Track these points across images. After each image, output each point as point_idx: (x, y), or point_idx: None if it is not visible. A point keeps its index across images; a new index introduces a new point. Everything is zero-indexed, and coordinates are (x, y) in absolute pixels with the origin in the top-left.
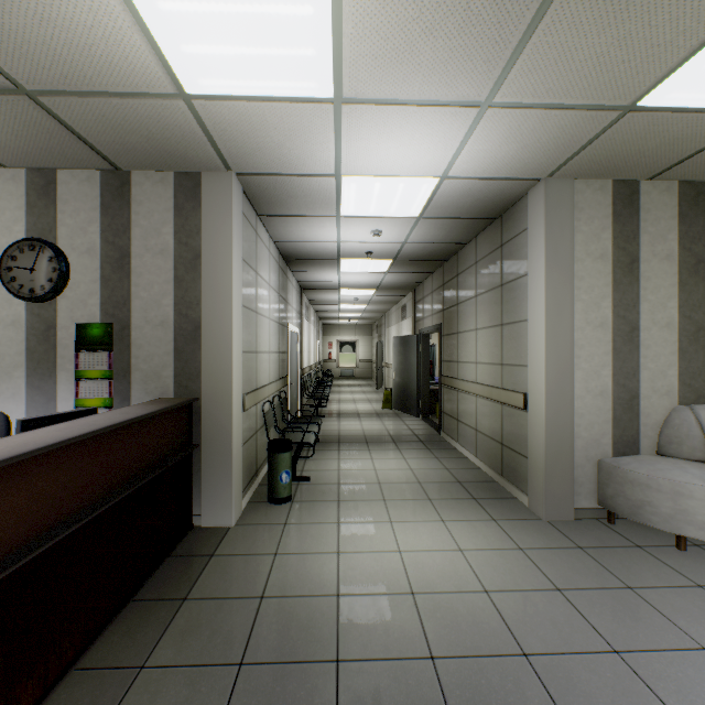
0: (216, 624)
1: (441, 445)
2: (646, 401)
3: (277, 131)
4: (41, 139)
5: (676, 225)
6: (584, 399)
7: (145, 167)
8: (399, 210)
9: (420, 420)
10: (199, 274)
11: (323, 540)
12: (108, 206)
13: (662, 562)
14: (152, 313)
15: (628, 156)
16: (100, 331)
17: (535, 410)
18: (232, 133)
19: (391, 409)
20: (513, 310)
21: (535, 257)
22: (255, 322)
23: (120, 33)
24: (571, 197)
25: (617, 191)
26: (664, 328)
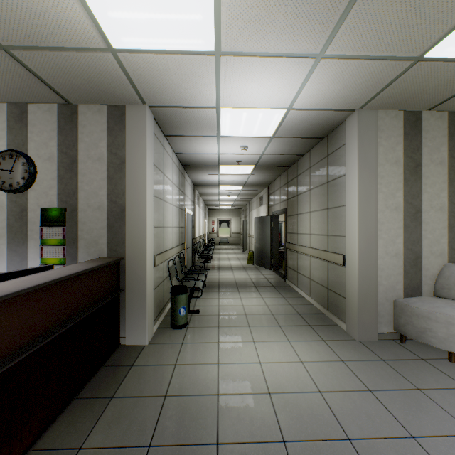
0: (133, 415)
1: (286, 289)
2: (426, 260)
3: (176, 76)
4: (15, 81)
5: (447, 141)
6: (384, 258)
7: (88, 102)
8: (259, 132)
9: (272, 271)
10: (124, 174)
11: (208, 354)
12: (62, 128)
13: (440, 370)
14: (92, 200)
15: (415, 94)
16: (57, 212)
17: (351, 266)
18: (146, 77)
19: (253, 264)
20: (336, 198)
21: (351, 163)
22: (162, 207)
23: (65, 3)
24: (375, 122)
25: (406, 118)
26: (438, 211)
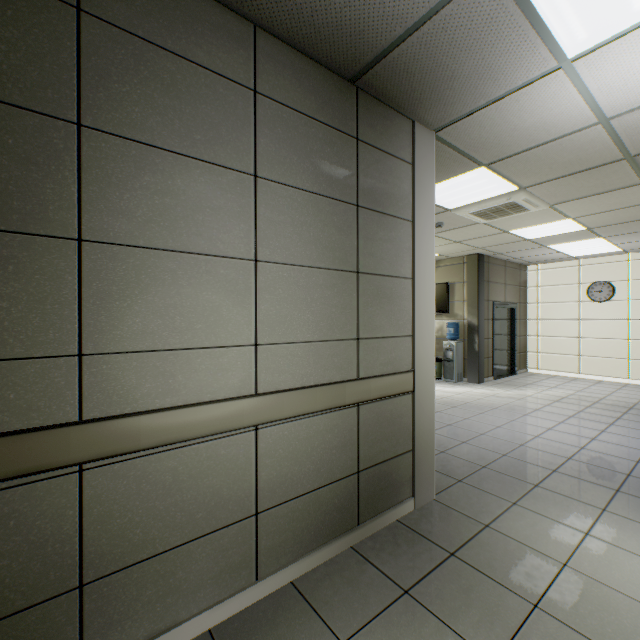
0: None
1: None
2: None
3: None
4: None
5: None
6: None
7: None
8: None
9: None
10: None
11: None
12: None
13: None
14: None
15: None
16: None
17: (427, 384)
18: None
19: None
20: (386, 257)
21: (427, 210)
22: None
23: None
24: None
25: None
26: None
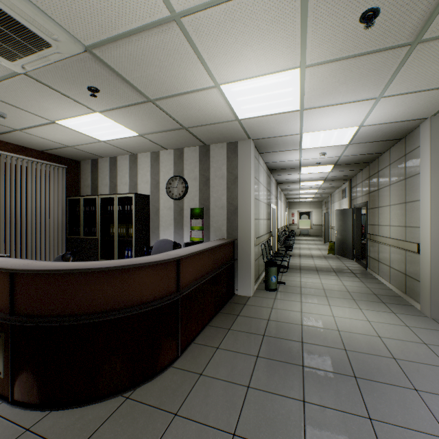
0: (252, 323)
1: (366, 276)
2: None
3: (273, 123)
4: (183, 140)
5: None
6: None
7: (216, 143)
8: (335, 143)
9: (353, 261)
10: (237, 185)
11: (293, 306)
12: (201, 160)
13: None
14: (218, 203)
15: None
16: (199, 210)
17: (424, 253)
18: (254, 127)
19: (334, 254)
20: (412, 194)
21: (424, 163)
22: (258, 205)
23: (221, 108)
24: None
25: None
26: None
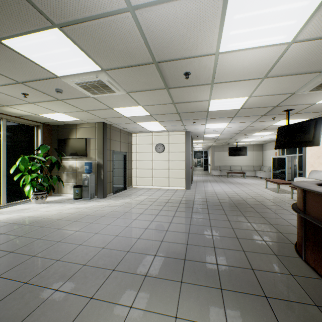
0: None
1: None
2: None
3: None
4: None
5: None
6: None
7: None
8: None
9: None
10: None
11: None
12: None
13: (2, 300)
14: None
15: None
16: None
17: None
18: None
19: None
20: None
21: None
22: None
23: None
24: None
25: None
26: None
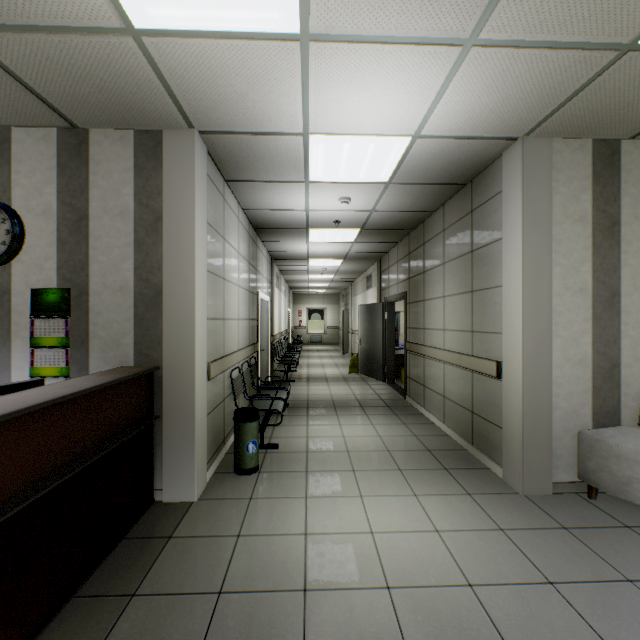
0: (164, 630)
1: (407, 410)
2: (627, 370)
3: (239, 78)
4: None
5: None
6: (562, 368)
7: (103, 125)
8: (368, 175)
9: (385, 384)
10: (161, 237)
11: (289, 518)
12: (65, 166)
13: None
14: (111, 278)
15: (615, 110)
16: (57, 296)
17: (511, 379)
18: (191, 81)
19: (358, 373)
20: (485, 276)
21: (511, 220)
22: (222, 288)
23: None
24: (549, 157)
25: (597, 150)
26: None
